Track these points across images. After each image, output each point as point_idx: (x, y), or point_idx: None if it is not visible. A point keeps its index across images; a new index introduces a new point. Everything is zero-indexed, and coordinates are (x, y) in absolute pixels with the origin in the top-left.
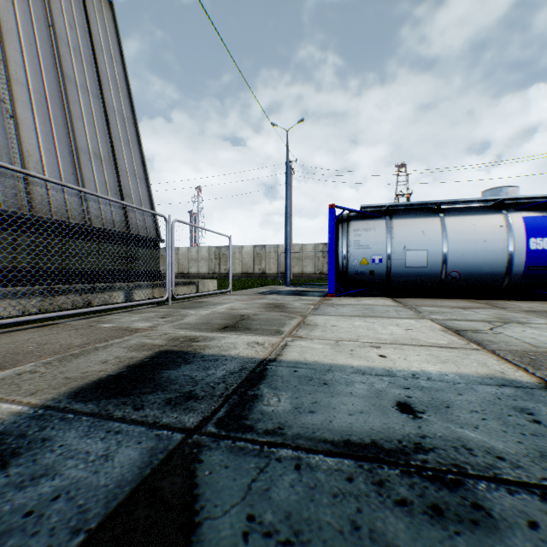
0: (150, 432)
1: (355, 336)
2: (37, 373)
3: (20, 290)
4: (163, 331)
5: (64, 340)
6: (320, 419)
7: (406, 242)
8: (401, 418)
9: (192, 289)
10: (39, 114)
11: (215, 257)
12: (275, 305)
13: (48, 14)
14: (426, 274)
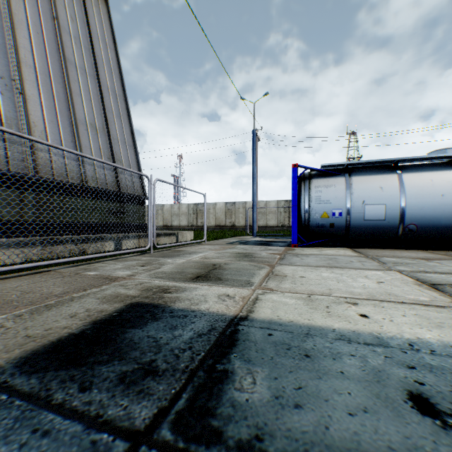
0: (86, 436)
1: (326, 289)
2: (2, 328)
3: (23, 240)
4: (140, 280)
5: (47, 288)
6: (310, 421)
7: (364, 197)
8: (425, 425)
9: (173, 239)
10: (44, 91)
11: (193, 212)
12: (244, 254)
13: (53, 9)
14: (384, 227)
